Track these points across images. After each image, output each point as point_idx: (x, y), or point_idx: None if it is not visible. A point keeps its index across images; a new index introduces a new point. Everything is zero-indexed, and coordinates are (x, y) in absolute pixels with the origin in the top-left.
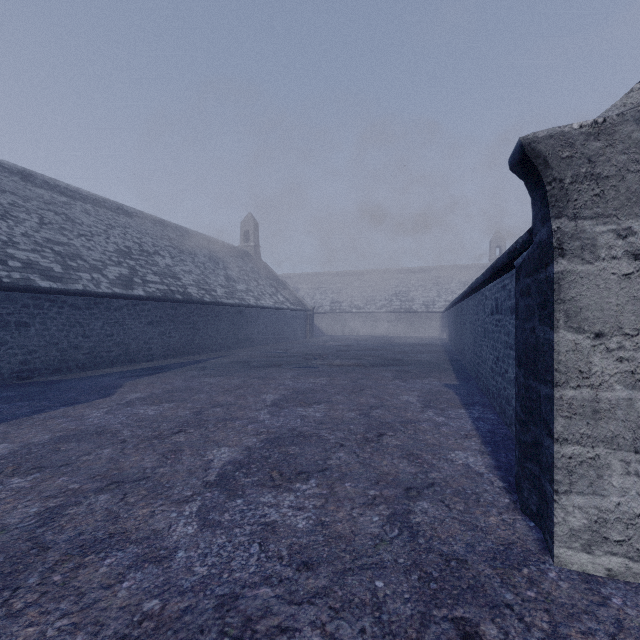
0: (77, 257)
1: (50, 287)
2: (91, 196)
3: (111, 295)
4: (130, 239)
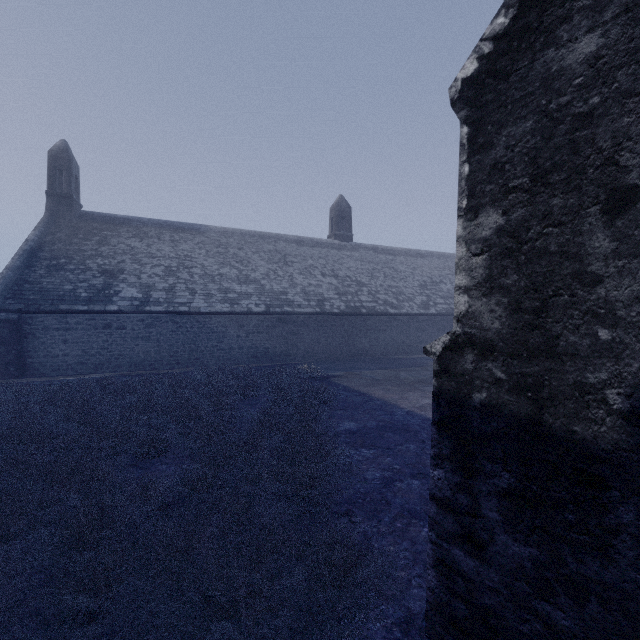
0: (401, 294)
1: (394, 312)
2: (402, 250)
3: (418, 314)
4: (425, 275)
